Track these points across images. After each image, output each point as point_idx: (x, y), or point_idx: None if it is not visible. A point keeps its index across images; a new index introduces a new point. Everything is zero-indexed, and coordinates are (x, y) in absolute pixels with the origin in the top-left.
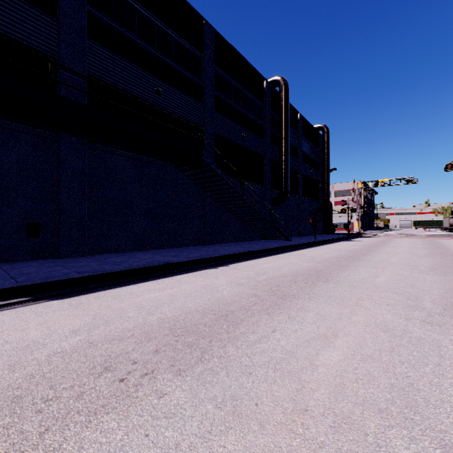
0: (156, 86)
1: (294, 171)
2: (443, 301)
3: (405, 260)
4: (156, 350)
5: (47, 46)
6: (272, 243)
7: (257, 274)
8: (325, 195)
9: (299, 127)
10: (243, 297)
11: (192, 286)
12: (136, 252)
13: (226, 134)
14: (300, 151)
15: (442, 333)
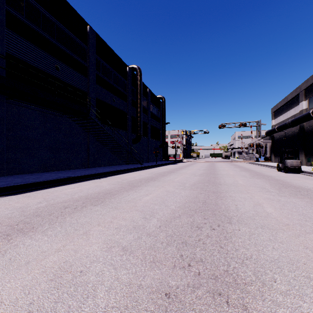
0: (55, 64)
1: (145, 123)
2: (192, 184)
3: (193, 172)
4: (83, 202)
5: None
6: (131, 166)
7: (123, 180)
8: (163, 137)
9: (148, 96)
10: (116, 188)
11: (89, 186)
12: (42, 173)
13: (103, 98)
14: (149, 111)
15: (184, 190)
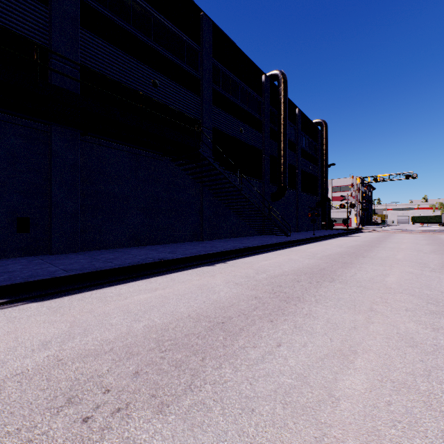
0: (152, 78)
1: (293, 166)
2: None
3: (411, 257)
4: (137, 371)
5: (37, 34)
6: (270, 239)
7: (257, 272)
8: (324, 190)
9: (298, 121)
10: (242, 300)
11: (186, 286)
12: (131, 248)
13: (224, 128)
14: (298, 146)
15: None
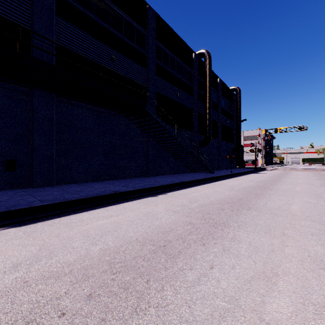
0: (110, 54)
1: (215, 121)
2: None
3: (307, 190)
4: (90, 293)
5: (22, 19)
6: (199, 175)
7: (190, 201)
8: (238, 139)
9: (219, 88)
10: (179, 225)
11: (135, 213)
12: (94, 182)
13: (164, 92)
14: (219, 106)
15: None
